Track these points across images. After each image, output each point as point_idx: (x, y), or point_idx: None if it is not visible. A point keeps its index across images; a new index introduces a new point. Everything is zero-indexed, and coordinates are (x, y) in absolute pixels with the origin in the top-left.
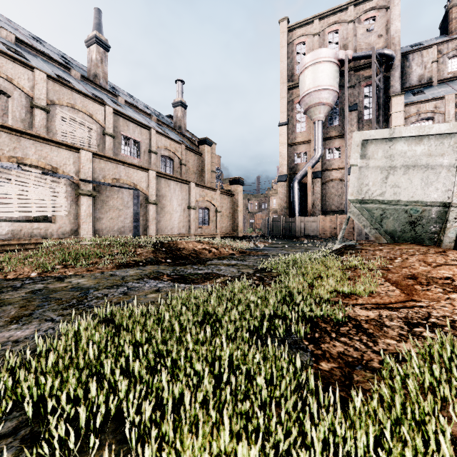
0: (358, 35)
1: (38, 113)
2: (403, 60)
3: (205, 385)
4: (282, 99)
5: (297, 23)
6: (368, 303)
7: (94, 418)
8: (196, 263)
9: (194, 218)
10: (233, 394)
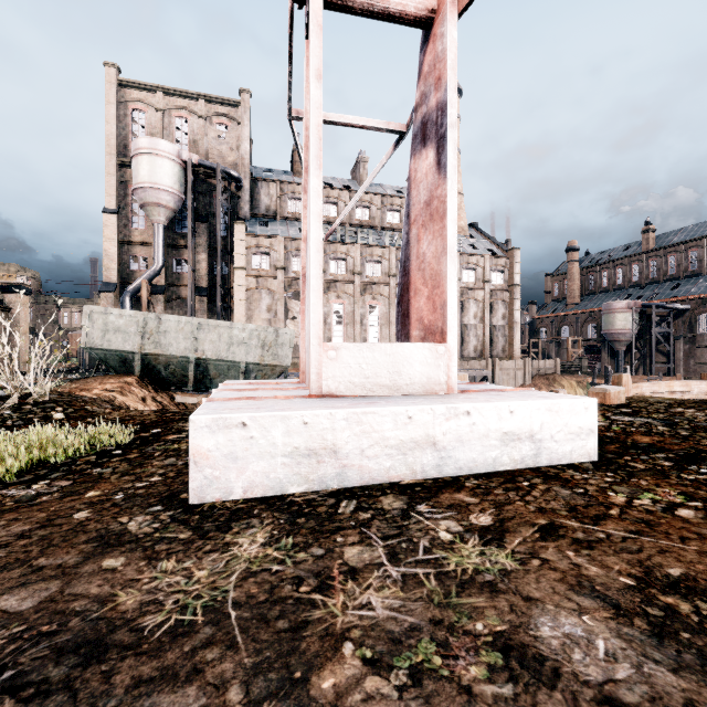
0: (209, 137)
1: None
2: (253, 184)
3: None
4: (109, 176)
5: (133, 82)
6: None
7: None
8: None
9: None
10: None
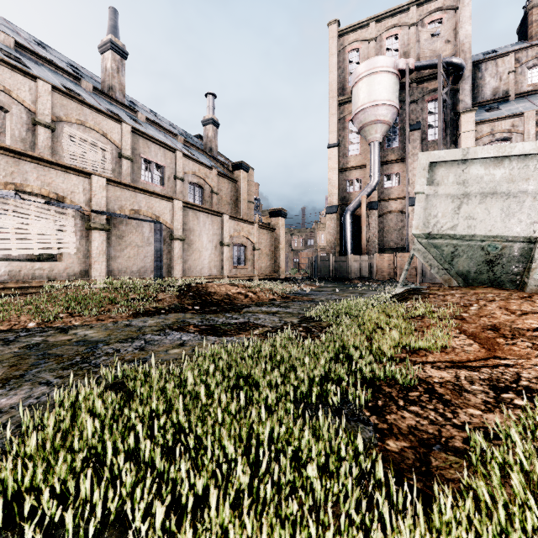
0: (421, 40)
1: (42, 131)
2: (474, 70)
3: (237, 478)
4: (331, 116)
5: (349, 27)
6: (440, 360)
7: (89, 523)
8: (229, 310)
9: (228, 257)
10: (275, 491)
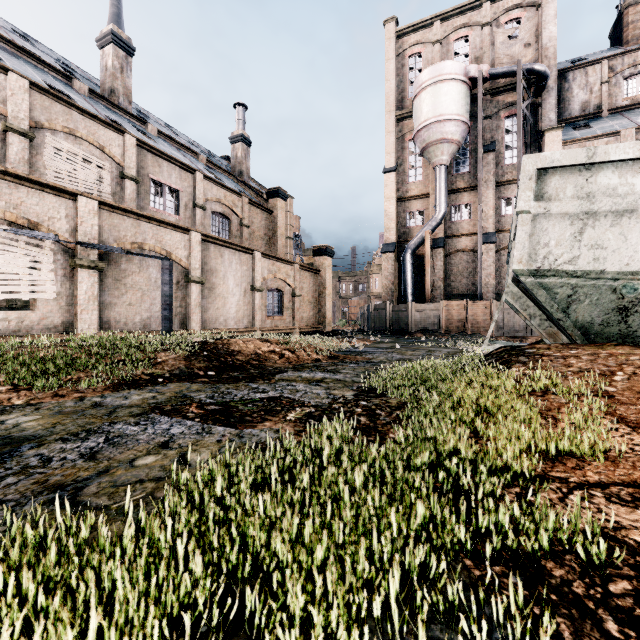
0: (496, 44)
1: (15, 140)
2: (559, 80)
3: None
4: (388, 134)
5: (410, 26)
6: (613, 480)
7: None
8: (256, 377)
9: (260, 305)
10: None
